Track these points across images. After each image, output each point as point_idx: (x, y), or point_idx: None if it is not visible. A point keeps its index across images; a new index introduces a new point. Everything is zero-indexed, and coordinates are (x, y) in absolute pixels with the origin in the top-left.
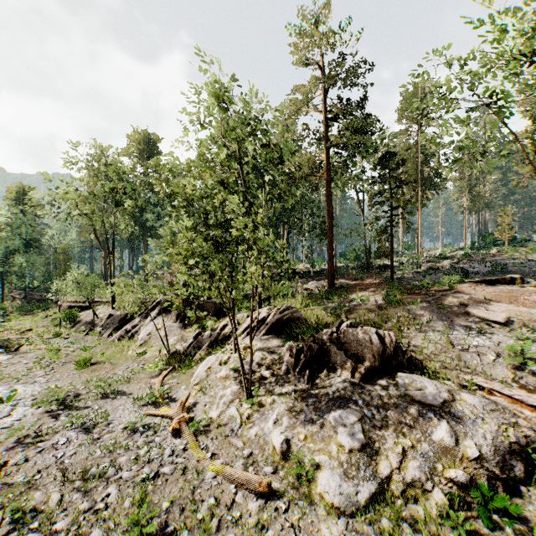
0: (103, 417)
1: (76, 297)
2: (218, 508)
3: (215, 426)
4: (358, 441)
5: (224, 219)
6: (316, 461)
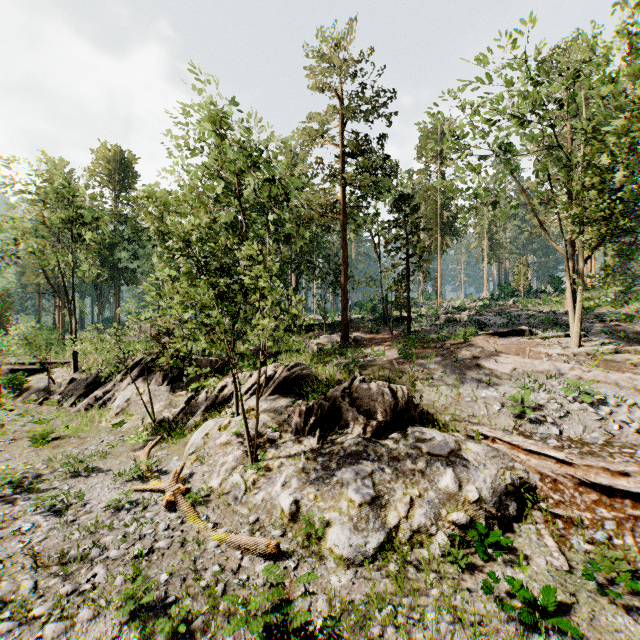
0: (77, 497)
1: (21, 358)
2: (223, 575)
3: (216, 496)
4: (368, 495)
5: (225, 264)
6: (326, 518)
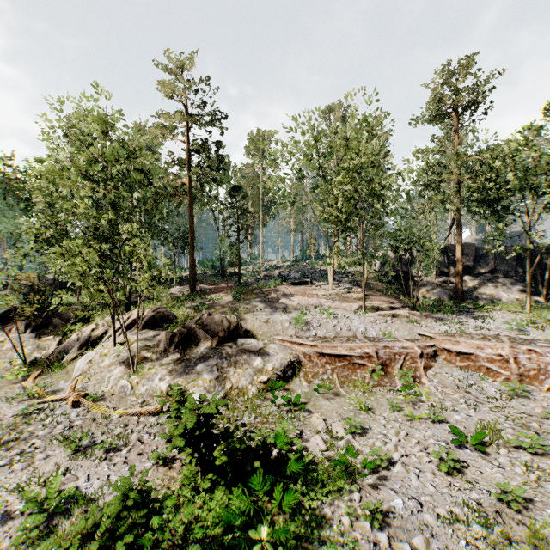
0: None
1: None
2: (129, 427)
3: (110, 394)
4: (214, 375)
5: (110, 235)
6: (190, 391)
